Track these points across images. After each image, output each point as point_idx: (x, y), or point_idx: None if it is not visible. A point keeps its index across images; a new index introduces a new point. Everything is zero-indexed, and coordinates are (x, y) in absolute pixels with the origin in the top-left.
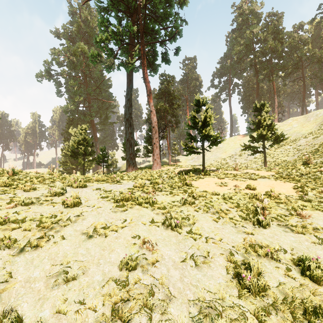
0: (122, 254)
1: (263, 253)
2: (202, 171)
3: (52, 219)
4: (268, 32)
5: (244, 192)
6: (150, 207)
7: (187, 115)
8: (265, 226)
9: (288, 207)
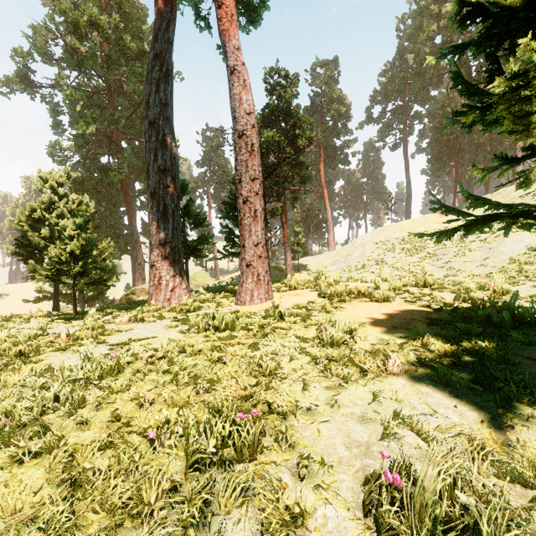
0: None
1: None
2: None
3: None
4: None
5: None
6: None
7: (322, 176)
8: None
9: None
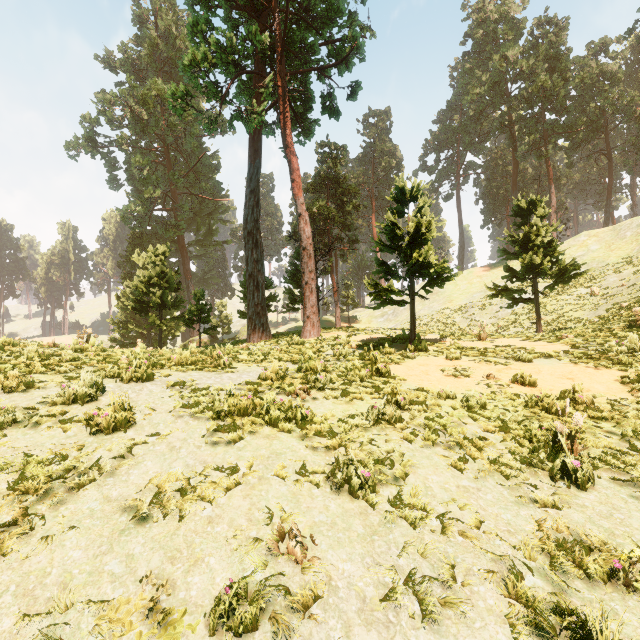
0: (221, 573)
1: (600, 571)
2: (410, 343)
3: (52, 467)
4: (537, 57)
5: (510, 390)
6: (298, 430)
7: (373, 228)
8: (585, 484)
9: (626, 430)
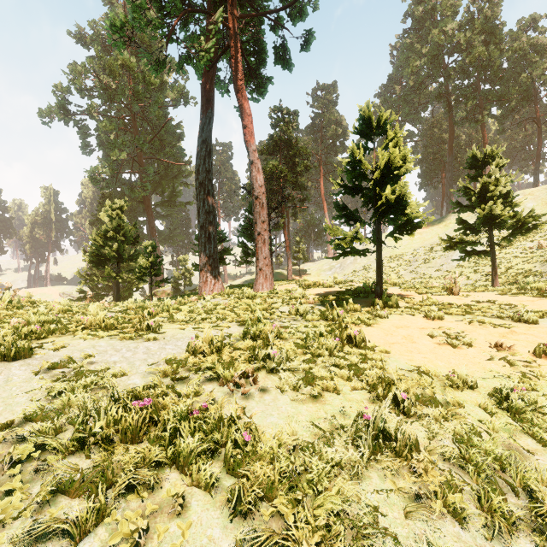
0: None
1: None
2: (378, 298)
3: None
4: (473, 30)
5: (545, 370)
6: (227, 479)
7: (321, 190)
8: None
9: None
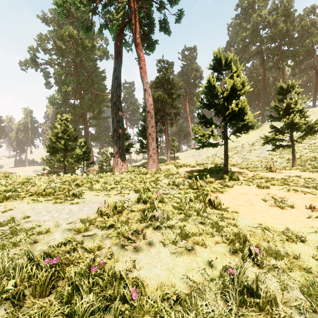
0: None
1: None
2: (225, 174)
3: None
4: (277, 14)
5: None
6: None
7: (187, 109)
8: None
9: None
